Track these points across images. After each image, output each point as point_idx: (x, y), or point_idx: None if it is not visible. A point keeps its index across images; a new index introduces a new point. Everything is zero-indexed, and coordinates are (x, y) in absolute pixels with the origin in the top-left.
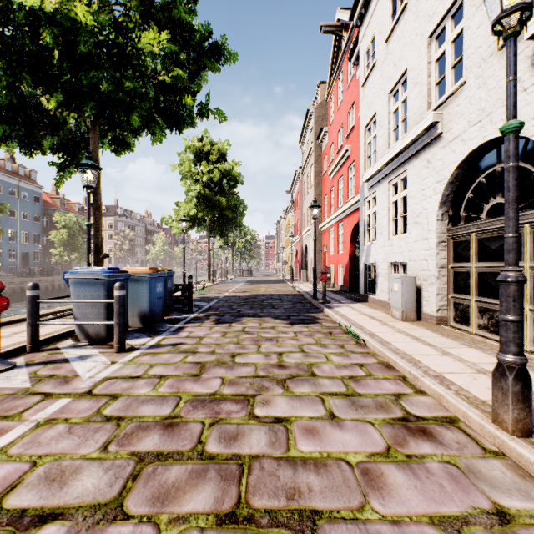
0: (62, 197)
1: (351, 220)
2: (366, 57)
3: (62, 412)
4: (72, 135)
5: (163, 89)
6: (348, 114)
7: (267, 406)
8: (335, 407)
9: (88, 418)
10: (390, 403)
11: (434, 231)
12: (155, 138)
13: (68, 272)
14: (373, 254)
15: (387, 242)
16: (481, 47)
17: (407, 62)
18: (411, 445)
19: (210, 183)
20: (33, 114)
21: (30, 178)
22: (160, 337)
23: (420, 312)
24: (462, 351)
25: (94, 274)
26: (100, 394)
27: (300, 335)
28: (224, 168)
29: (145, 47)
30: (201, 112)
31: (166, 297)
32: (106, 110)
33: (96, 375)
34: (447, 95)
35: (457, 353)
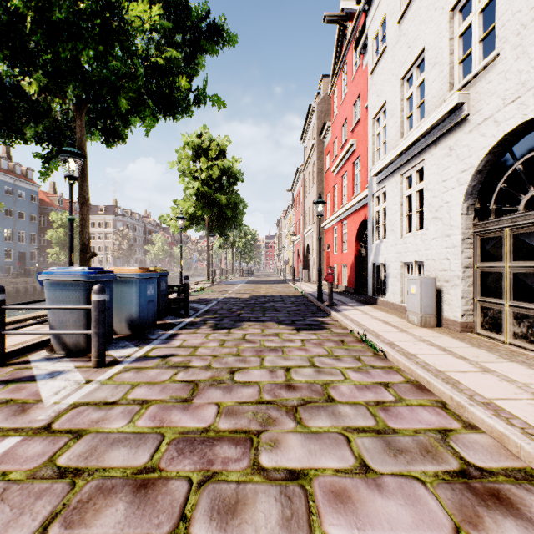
0: (60, 196)
1: (357, 218)
2: (375, 42)
3: (2, 461)
4: (58, 124)
5: (156, 72)
6: (353, 107)
7: (276, 451)
8: (365, 452)
9: (35, 472)
10: (437, 445)
11: (458, 227)
12: (145, 122)
13: (42, 272)
14: (383, 252)
15: (400, 240)
16: (520, 12)
17: (424, 41)
18: (489, 526)
19: (209, 180)
20: (13, 99)
21: (27, 176)
22: (149, 347)
23: (440, 317)
24: (504, 367)
25: (72, 275)
26: (61, 429)
27: (309, 344)
28: (223, 165)
29: (133, 18)
30: (198, 98)
31: (159, 300)
32: (90, 92)
33: (63, 399)
34: (475, 71)
35: (499, 369)
